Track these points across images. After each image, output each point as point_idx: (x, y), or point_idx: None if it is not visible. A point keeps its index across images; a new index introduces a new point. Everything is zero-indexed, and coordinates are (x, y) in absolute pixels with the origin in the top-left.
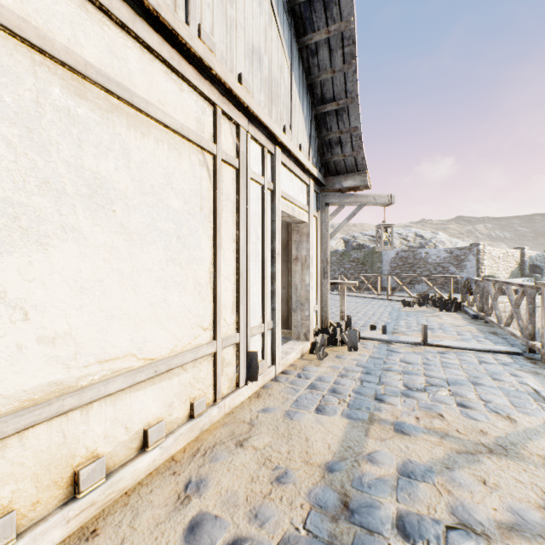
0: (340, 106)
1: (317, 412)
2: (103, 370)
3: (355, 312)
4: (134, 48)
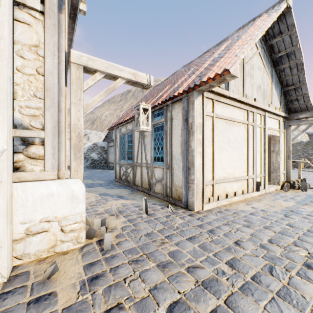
0: (296, 86)
1: (283, 201)
2: (229, 176)
3: (312, 179)
4: (233, 108)
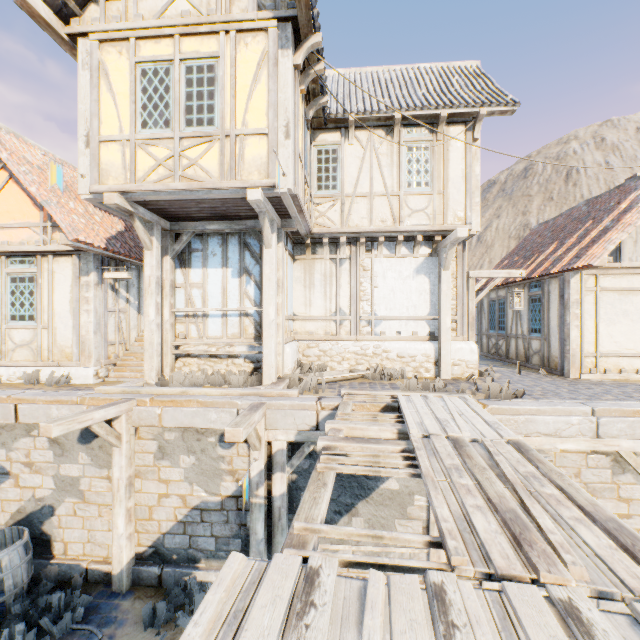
0: None
1: None
2: (625, 351)
3: None
4: (633, 276)
